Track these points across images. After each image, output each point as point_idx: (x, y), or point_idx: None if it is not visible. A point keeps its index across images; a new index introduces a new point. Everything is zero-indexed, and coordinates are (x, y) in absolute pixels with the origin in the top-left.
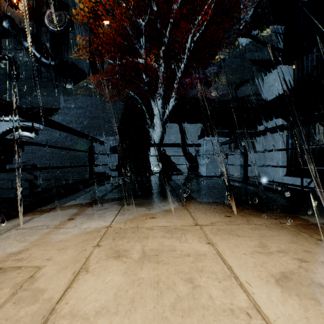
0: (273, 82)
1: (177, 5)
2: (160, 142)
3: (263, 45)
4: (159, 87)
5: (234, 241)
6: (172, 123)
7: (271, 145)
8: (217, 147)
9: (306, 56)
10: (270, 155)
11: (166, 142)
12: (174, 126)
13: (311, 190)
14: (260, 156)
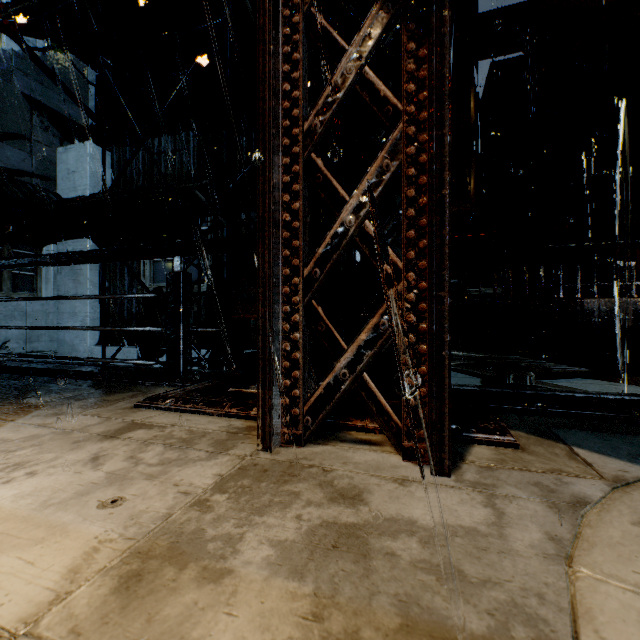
0: (77, 167)
1: None
2: None
3: (54, 81)
4: None
5: None
6: None
7: (73, 287)
8: None
9: (130, 149)
10: (70, 307)
11: None
12: None
13: (135, 364)
14: (51, 307)
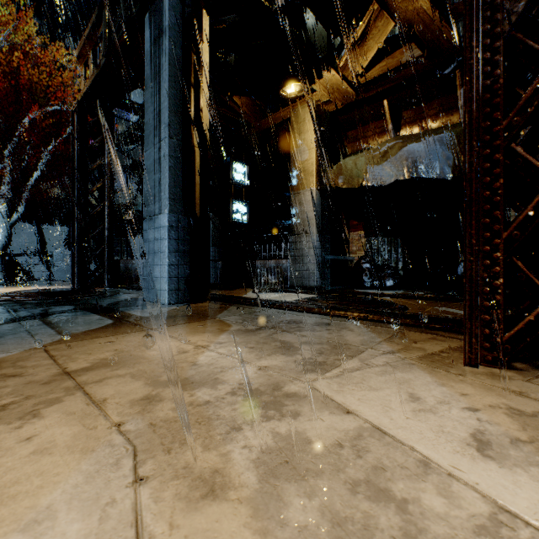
0: None
1: (28, 121)
2: (5, 247)
3: None
4: (2, 188)
5: (33, 287)
6: (23, 222)
7: None
8: (67, 258)
9: None
10: None
11: (13, 245)
12: (28, 226)
13: None
14: None
